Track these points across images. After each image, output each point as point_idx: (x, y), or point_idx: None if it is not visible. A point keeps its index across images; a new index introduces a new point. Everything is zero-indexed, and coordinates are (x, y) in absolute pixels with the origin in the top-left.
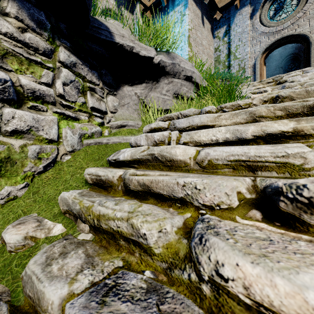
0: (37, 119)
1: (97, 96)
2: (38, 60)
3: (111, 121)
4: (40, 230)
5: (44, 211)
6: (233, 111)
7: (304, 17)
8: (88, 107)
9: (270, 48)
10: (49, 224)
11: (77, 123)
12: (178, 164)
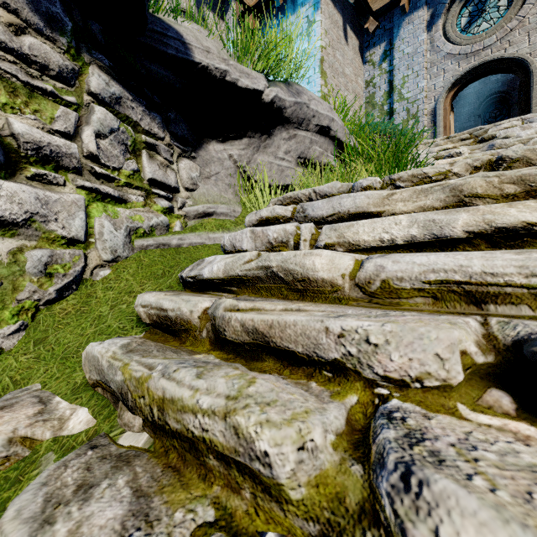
0: (45, 200)
1: (161, 159)
2: (47, 87)
3: (185, 206)
4: (44, 423)
5: (56, 379)
6: (418, 186)
7: (520, 28)
8: (143, 178)
9: (461, 81)
10: (62, 409)
11: (123, 209)
12: (319, 286)
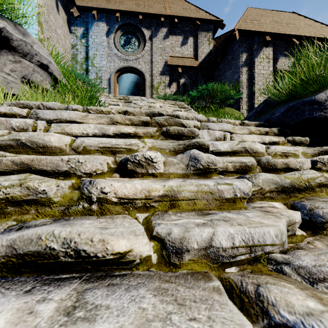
0: None
1: None
2: None
3: None
4: None
5: None
6: (98, 114)
7: (142, 59)
8: None
9: (121, 70)
10: None
11: None
12: (53, 150)
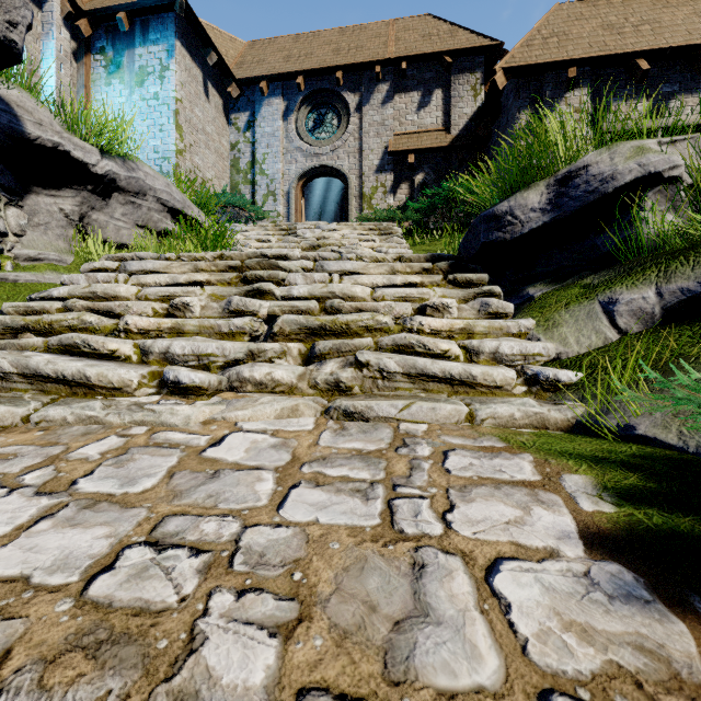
0: None
1: None
2: None
3: (15, 249)
4: None
5: None
6: (184, 262)
7: (344, 149)
8: None
9: (308, 175)
10: None
11: None
12: (122, 300)
